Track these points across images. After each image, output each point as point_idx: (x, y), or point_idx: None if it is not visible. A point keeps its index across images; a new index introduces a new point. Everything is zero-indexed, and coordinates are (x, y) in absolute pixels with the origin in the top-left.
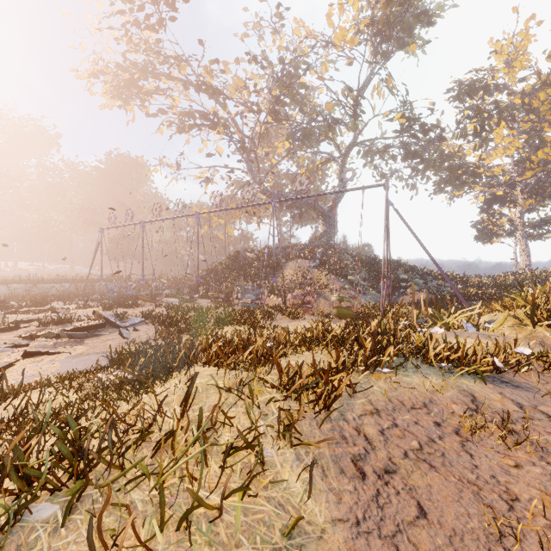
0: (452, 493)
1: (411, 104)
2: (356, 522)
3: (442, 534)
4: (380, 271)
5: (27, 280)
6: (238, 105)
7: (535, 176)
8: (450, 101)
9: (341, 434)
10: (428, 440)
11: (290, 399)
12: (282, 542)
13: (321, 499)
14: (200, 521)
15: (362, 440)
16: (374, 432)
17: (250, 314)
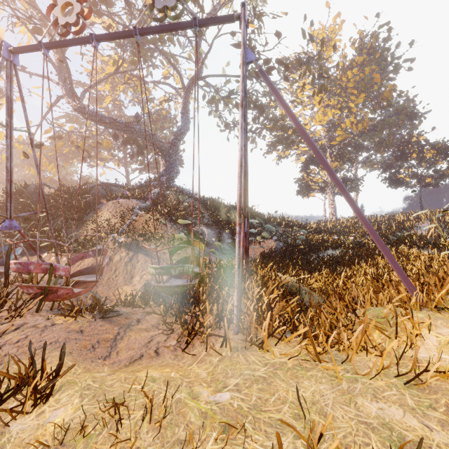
0: None
1: (260, 18)
2: None
3: None
4: (225, 216)
5: None
6: None
7: (338, 145)
8: (282, 70)
9: None
10: None
11: None
12: None
13: None
14: None
15: None
16: None
17: None
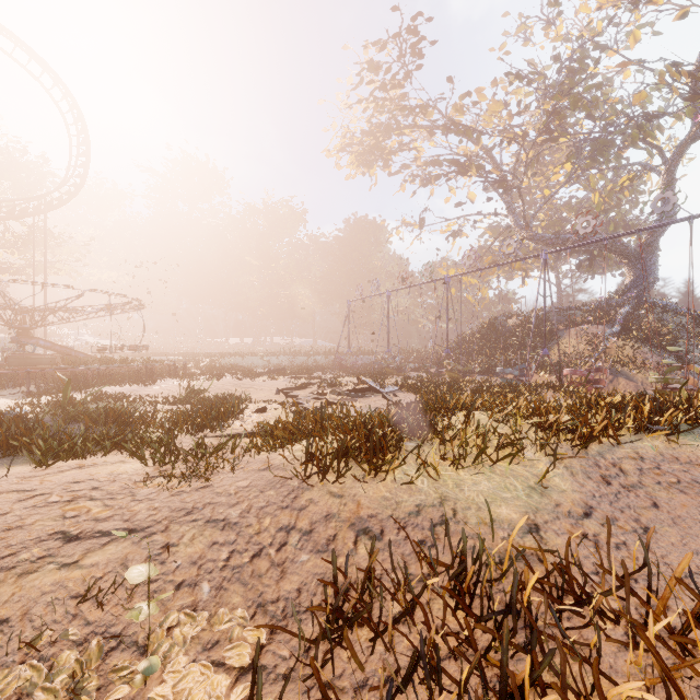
0: (692, 505)
1: None
2: (593, 496)
3: (667, 516)
4: None
5: (289, 352)
6: (495, 134)
7: None
8: None
9: (595, 463)
10: (690, 481)
11: (549, 435)
12: (535, 486)
13: (566, 482)
14: (484, 465)
15: (616, 470)
16: (630, 468)
17: (511, 388)
